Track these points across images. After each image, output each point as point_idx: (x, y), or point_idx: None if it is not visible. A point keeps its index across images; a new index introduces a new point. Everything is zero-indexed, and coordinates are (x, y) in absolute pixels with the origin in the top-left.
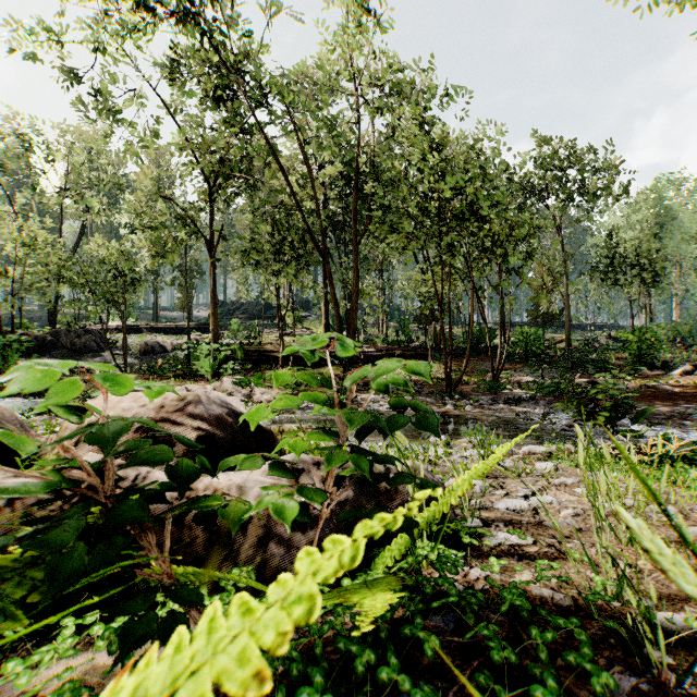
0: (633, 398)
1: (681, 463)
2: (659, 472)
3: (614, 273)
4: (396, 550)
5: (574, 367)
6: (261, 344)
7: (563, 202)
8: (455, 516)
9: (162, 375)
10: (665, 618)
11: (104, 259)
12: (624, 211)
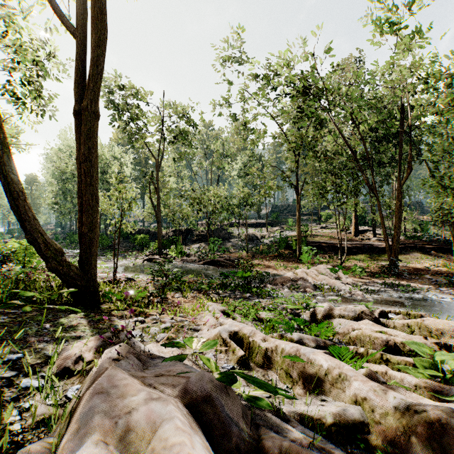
0: None
1: None
2: None
3: None
4: None
5: None
6: (312, 236)
7: None
8: None
9: (266, 255)
10: None
11: (240, 198)
12: None
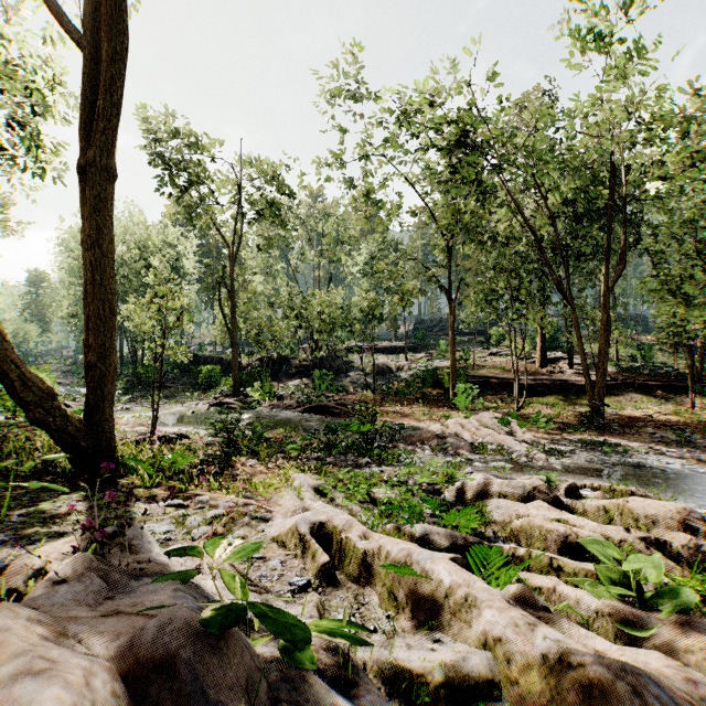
0: None
1: None
2: None
3: None
4: None
5: None
6: (475, 367)
7: None
8: None
9: (403, 397)
10: None
11: (363, 307)
12: None
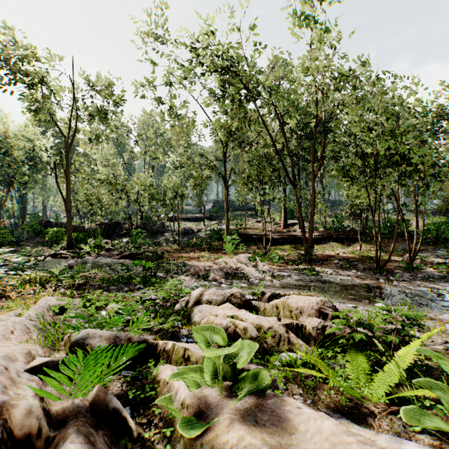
0: None
1: None
2: None
3: None
4: None
5: None
6: (246, 229)
7: None
8: None
9: (197, 247)
10: None
11: (170, 188)
12: None
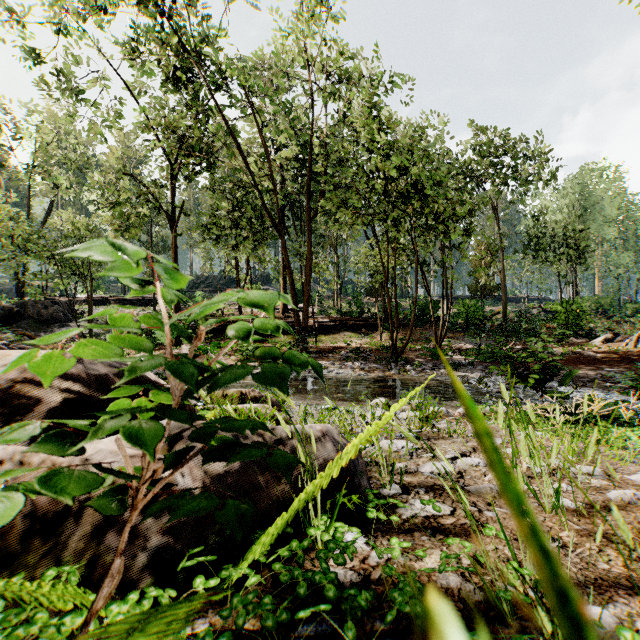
0: (561, 362)
1: (604, 422)
2: (584, 431)
3: (545, 251)
4: (271, 536)
5: (509, 336)
6: (223, 315)
7: (500, 185)
8: (369, 484)
9: None
10: (592, 617)
11: (69, 233)
12: (554, 196)
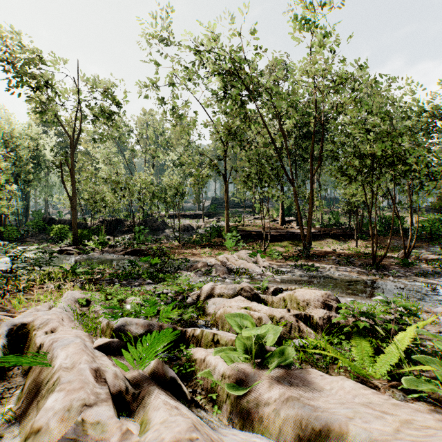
0: None
1: None
2: None
3: None
4: None
5: None
6: (244, 226)
7: None
8: None
9: (198, 244)
10: None
11: (171, 186)
12: None
